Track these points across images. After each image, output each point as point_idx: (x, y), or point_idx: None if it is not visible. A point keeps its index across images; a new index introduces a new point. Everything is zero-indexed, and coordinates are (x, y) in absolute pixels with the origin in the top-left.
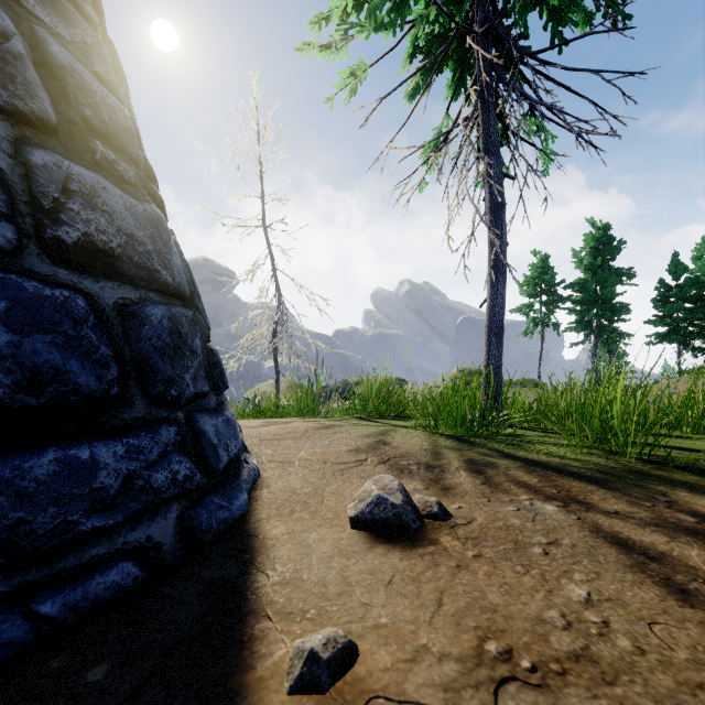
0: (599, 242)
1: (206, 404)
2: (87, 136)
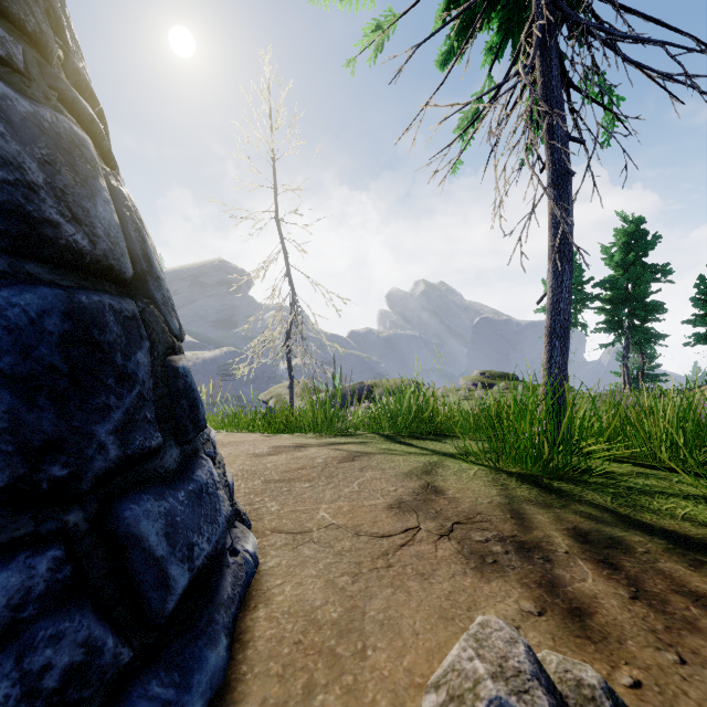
0: (631, 237)
1: (156, 469)
2: None
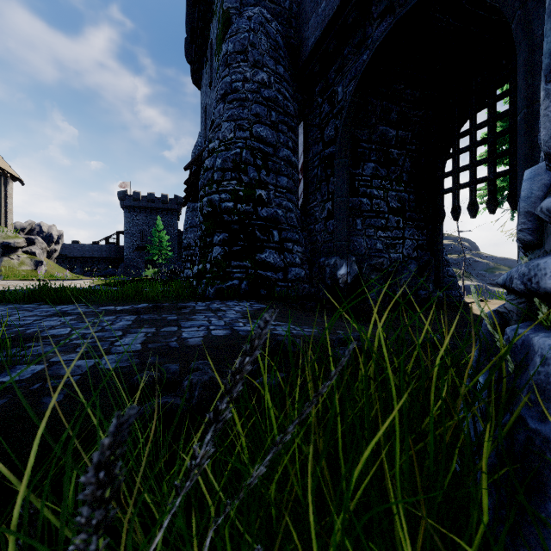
0: None
1: (458, 289)
2: (447, 264)
